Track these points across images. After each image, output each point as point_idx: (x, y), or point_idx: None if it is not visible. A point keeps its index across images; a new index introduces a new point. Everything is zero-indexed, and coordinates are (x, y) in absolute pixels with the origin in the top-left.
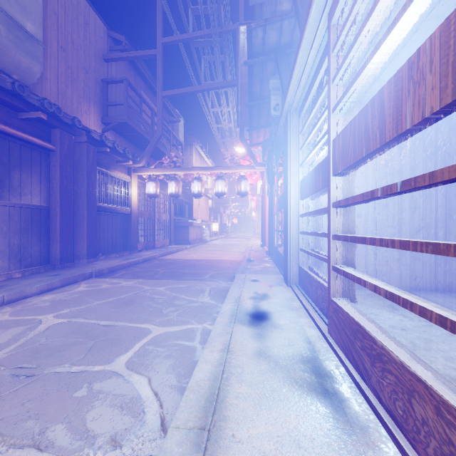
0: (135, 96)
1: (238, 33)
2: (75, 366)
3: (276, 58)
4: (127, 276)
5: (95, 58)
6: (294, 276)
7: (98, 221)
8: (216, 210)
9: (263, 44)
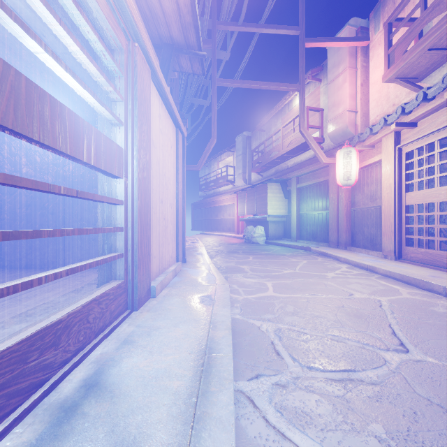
0: None
1: None
2: None
3: None
4: None
5: None
6: None
7: None
8: None
9: None
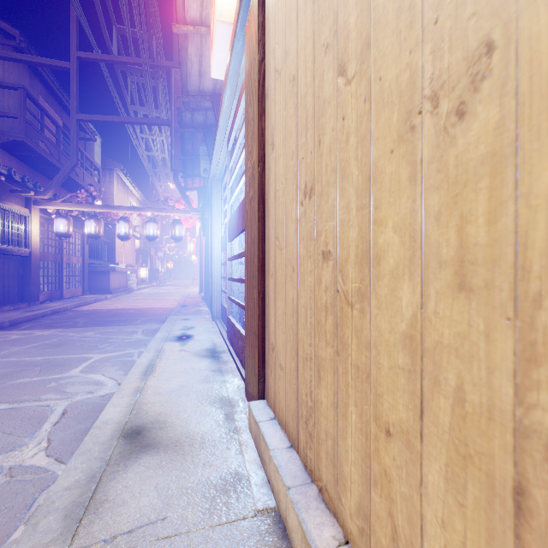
0: (31, 103)
1: (172, 76)
2: (35, 378)
3: (204, 133)
4: (39, 328)
5: None
6: (218, 312)
7: None
8: (146, 252)
9: (193, 121)
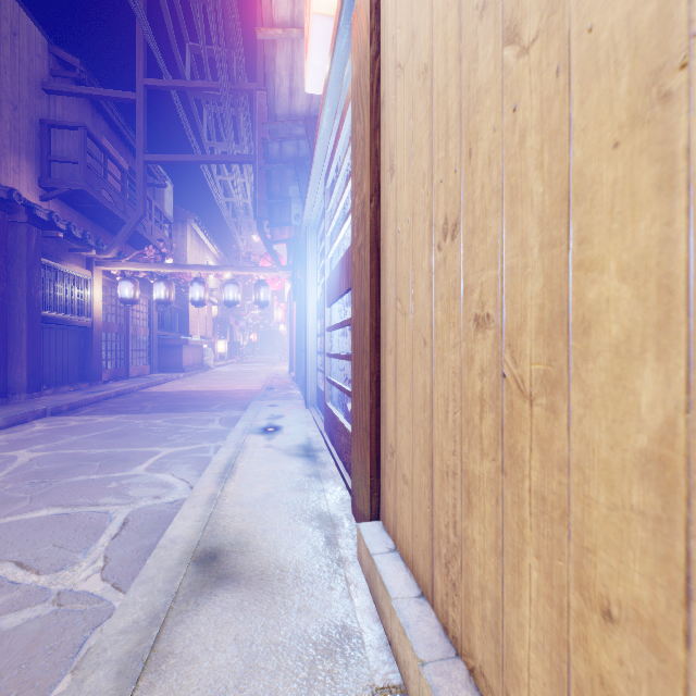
0: (94, 145)
1: (256, 101)
2: (93, 476)
3: (296, 168)
4: (101, 413)
5: (29, 86)
6: (313, 397)
7: (41, 337)
8: (225, 321)
9: (281, 154)
